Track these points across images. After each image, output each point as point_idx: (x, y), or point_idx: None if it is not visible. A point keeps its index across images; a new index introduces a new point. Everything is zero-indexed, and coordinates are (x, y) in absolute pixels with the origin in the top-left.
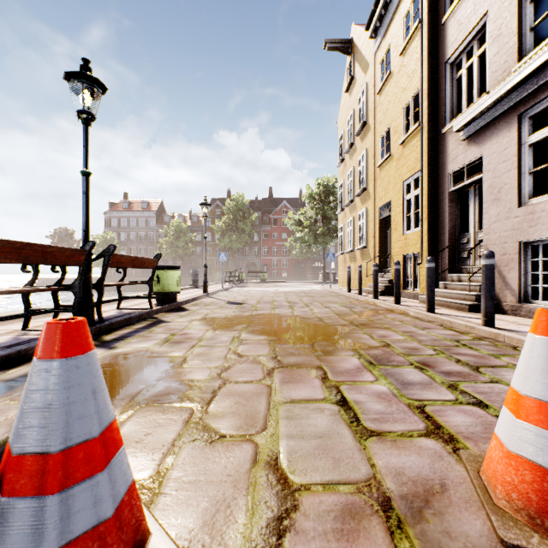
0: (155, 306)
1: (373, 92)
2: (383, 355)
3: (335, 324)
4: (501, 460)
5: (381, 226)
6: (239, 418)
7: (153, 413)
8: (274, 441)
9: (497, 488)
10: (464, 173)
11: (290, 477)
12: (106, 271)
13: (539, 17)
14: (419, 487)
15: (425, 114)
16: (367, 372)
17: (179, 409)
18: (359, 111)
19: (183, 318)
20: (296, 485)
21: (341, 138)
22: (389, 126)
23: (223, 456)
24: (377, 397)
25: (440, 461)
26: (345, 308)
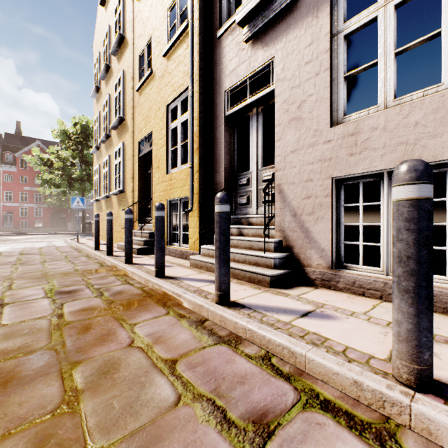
0: None
1: None
2: None
3: None
4: None
5: (141, 165)
6: None
7: None
8: None
9: None
10: (240, 98)
11: None
12: None
13: None
14: None
15: (196, 9)
16: None
17: None
18: (116, 25)
19: None
20: None
21: (96, 62)
22: (150, 37)
23: None
24: None
25: None
26: (49, 304)
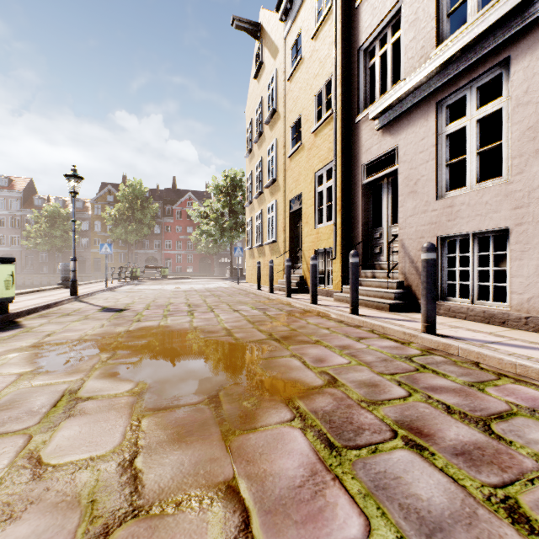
0: None
1: (283, 79)
2: (339, 412)
3: (249, 339)
4: None
5: (291, 220)
6: None
7: None
8: None
9: None
10: (375, 166)
11: None
12: None
13: None
14: None
15: (338, 101)
16: (336, 486)
17: None
18: (268, 99)
19: None
20: None
21: (249, 127)
22: (300, 114)
23: None
24: None
25: None
26: (258, 311)
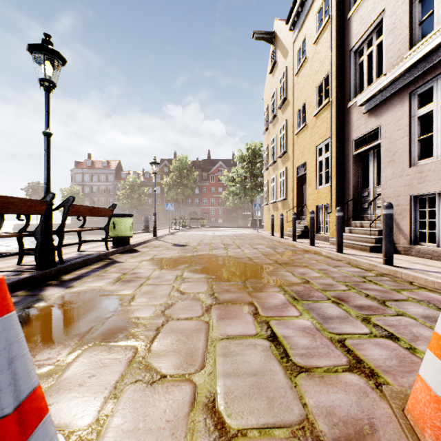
0: (111, 249)
1: (292, 74)
2: (304, 291)
3: (262, 263)
4: (428, 403)
5: (298, 182)
6: (179, 356)
7: (99, 353)
8: (211, 380)
9: (426, 431)
10: (365, 140)
11: (227, 421)
12: (66, 219)
13: (423, 16)
14: (350, 429)
15: (334, 91)
16: (292, 307)
17: (124, 348)
18: (280, 89)
19: (135, 258)
20: (233, 431)
21: (266, 111)
22: (304, 101)
23: (163, 399)
24: (302, 332)
25: (366, 398)
26: (270, 249)
